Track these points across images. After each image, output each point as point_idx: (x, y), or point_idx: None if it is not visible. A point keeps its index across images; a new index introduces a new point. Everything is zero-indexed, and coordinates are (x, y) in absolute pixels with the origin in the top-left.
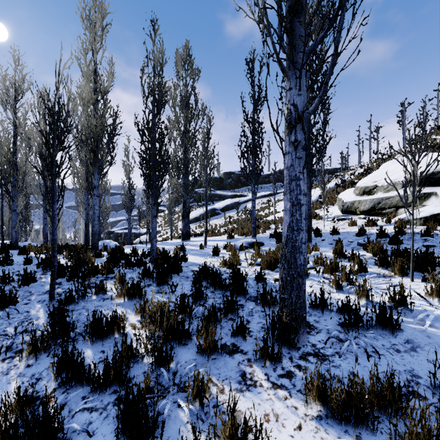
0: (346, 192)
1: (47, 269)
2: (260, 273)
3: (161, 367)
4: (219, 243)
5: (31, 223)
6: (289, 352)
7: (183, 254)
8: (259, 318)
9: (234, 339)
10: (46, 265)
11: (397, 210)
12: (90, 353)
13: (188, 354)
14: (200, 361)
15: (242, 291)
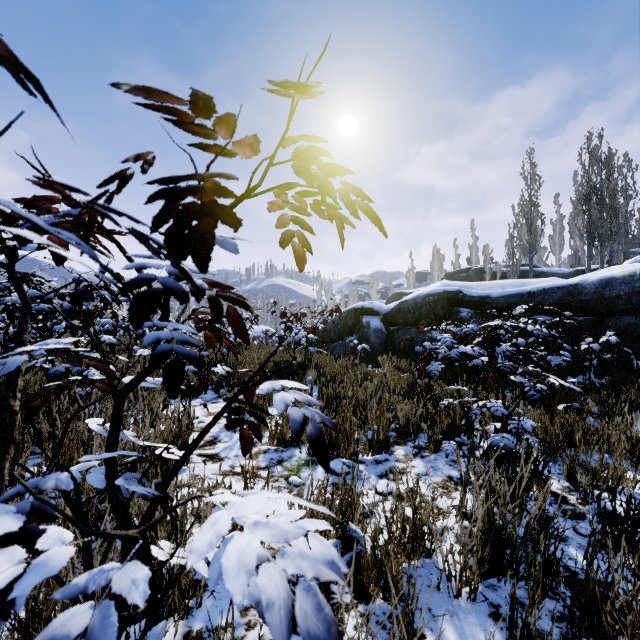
0: None
1: None
2: None
3: None
4: None
5: None
6: None
7: None
8: None
9: None
10: None
11: None
12: None
13: None
14: None
15: None
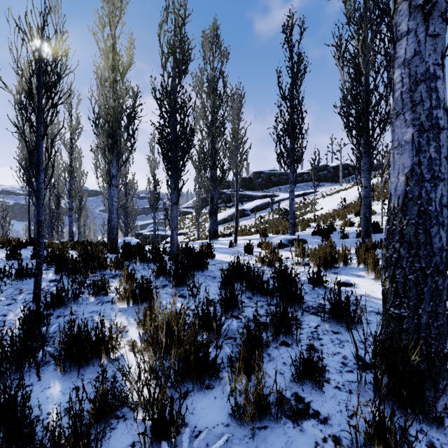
0: None
1: (52, 264)
2: (318, 273)
3: (162, 439)
4: (251, 241)
5: (63, 223)
6: (420, 428)
7: (210, 250)
8: (333, 345)
9: (296, 386)
10: (51, 259)
11: None
12: (57, 390)
13: (213, 410)
14: (236, 430)
15: (296, 299)
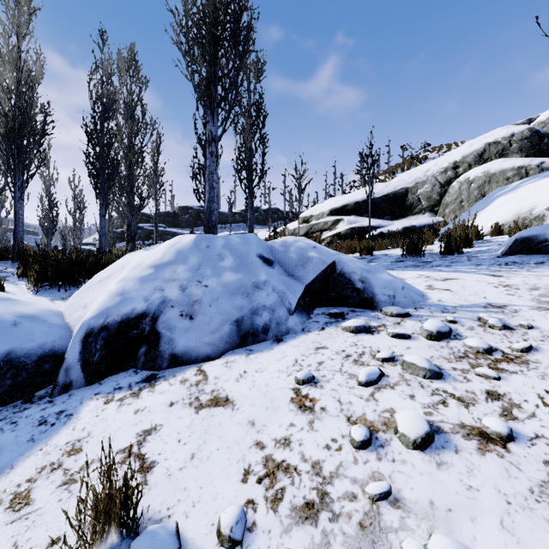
0: (293, 223)
1: None
2: None
3: None
4: None
5: None
6: None
7: None
8: None
9: None
10: None
11: (322, 233)
12: None
13: None
14: None
15: None
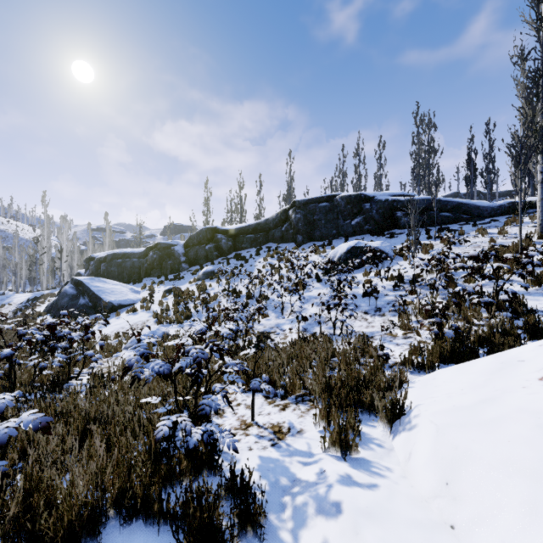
0: None
1: None
2: None
3: None
4: None
5: None
6: None
7: None
8: None
9: None
10: None
11: None
12: None
13: None
14: None
15: None
